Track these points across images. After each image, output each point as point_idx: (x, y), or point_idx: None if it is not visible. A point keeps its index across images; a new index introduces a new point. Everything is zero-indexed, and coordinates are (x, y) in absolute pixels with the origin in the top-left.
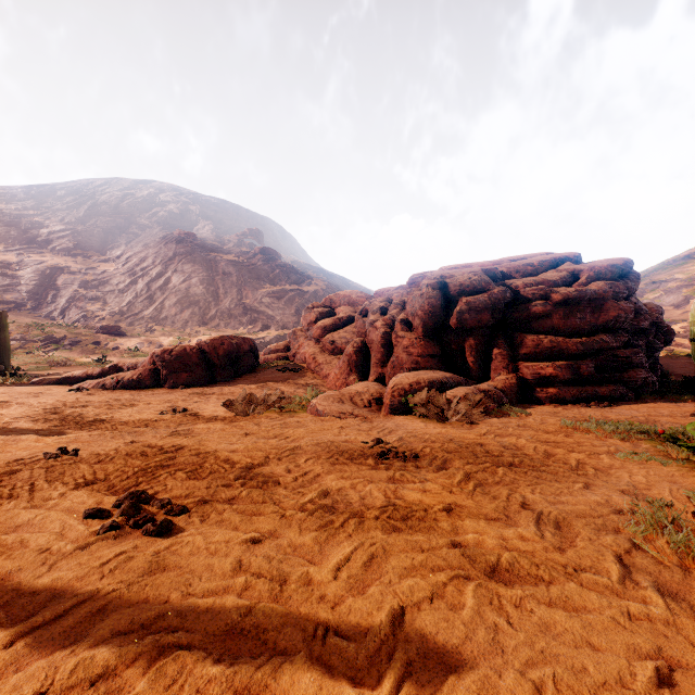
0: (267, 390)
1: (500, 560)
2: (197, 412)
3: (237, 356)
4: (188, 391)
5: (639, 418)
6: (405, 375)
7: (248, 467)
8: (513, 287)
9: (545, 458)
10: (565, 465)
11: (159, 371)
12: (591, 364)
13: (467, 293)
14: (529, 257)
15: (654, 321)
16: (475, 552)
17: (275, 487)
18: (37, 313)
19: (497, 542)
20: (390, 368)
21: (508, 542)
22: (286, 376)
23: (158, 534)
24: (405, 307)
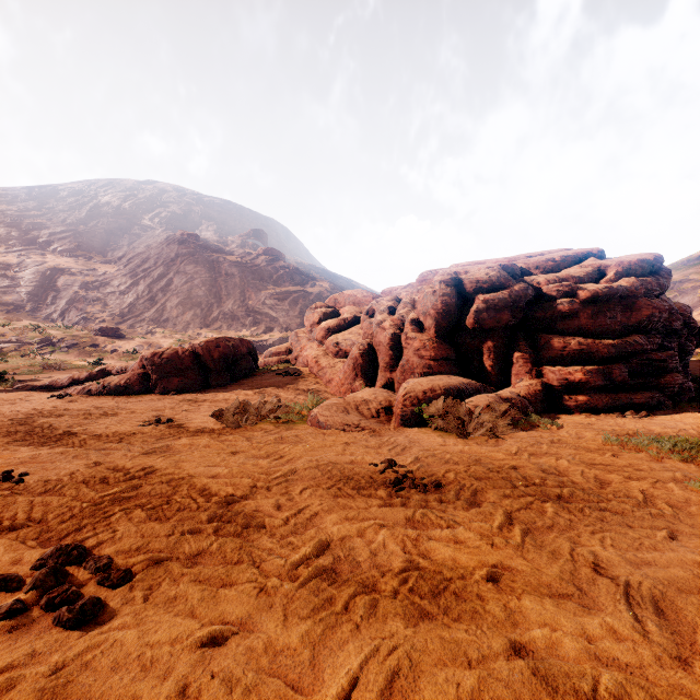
0: (263, 398)
1: (597, 691)
2: (182, 423)
3: (233, 359)
4: (179, 398)
5: (688, 432)
6: (418, 381)
7: (227, 501)
8: (534, 283)
9: (599, 488)
10: (629, 499)
11: (148, 376)
12: (624, 368)
13: (484, 290)
14: (547, 253)
15: (685, 322)
16: (552, 668)
17: (258, 533)
18: (36, 315)
19: (581, 645)
20: (399, 373)
21: (598, 645)
22: (286, 381)
23: (74, 626)
24: (415, 307)
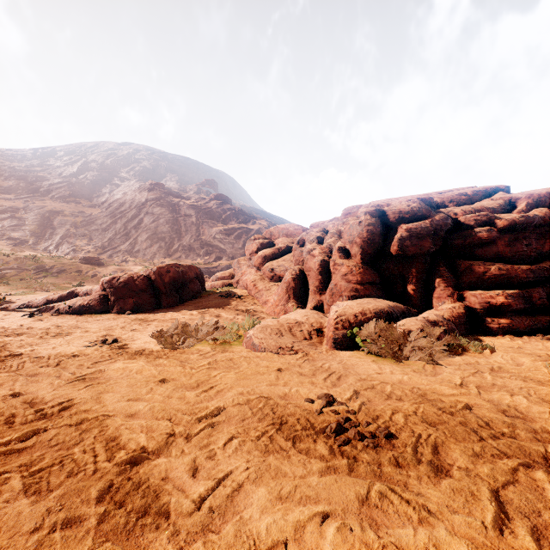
0: (202, 319)
1: None
2: (126, 343)
3: (182, 283)
4: (132, 317)
5: None
6: (348, 304)
7: (133, 460)
8: (451, 214)
9: None
10: None
11: (108, 297)
12: (542, 292)
13: (407, 220)
14: (456, 190)
15: None
16: None
17: (155, 530)
18: (37, 247)
19: None
20: (328, 296)
21: None
22: (227, 302)
23: None
24: (341, 236)
